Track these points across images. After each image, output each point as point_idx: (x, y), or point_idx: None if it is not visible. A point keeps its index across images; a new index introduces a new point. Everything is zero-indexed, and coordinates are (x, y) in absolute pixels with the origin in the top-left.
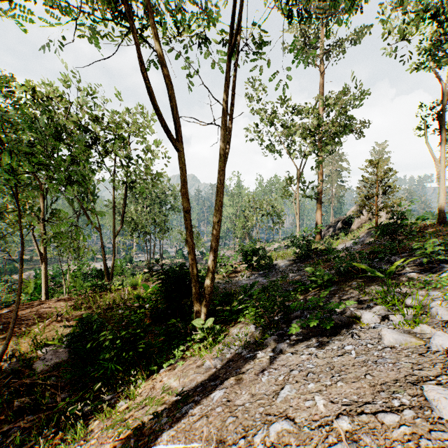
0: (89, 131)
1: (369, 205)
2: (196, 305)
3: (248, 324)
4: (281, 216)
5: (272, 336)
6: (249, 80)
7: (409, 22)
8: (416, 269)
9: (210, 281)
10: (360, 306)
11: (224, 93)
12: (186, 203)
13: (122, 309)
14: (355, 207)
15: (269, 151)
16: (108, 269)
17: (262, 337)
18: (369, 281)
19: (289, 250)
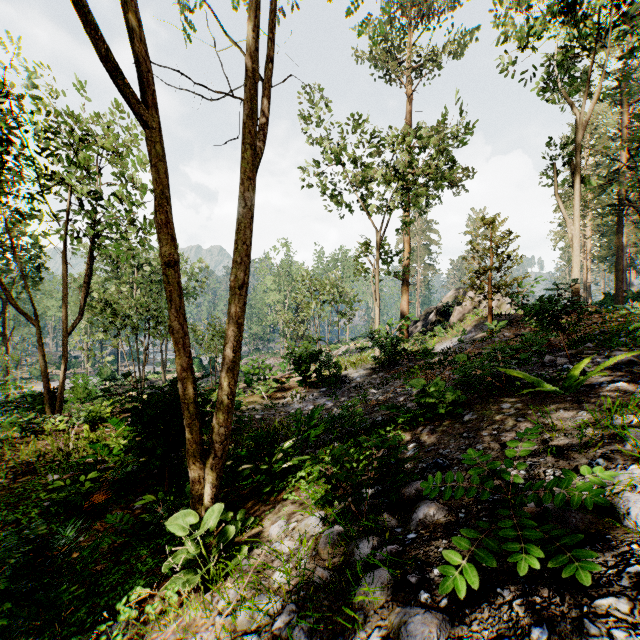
0: (4, 133)
1: (481, 284)
2: (193, 467)
3: (305, 505)
4: (352, 304)
5: (376, 572)
6: (304, 88)
7: (533, 22)
8: (615, 375)
9: (224, 414)
10: (567, 466)
11: (254, 17)
12: (170, 245)
13: (58, 471)
14: (452, 292)
15: (335, 203)
16: (54, 393)
17: (344, 559)
18: (536, 401)
19: (363, 355)
